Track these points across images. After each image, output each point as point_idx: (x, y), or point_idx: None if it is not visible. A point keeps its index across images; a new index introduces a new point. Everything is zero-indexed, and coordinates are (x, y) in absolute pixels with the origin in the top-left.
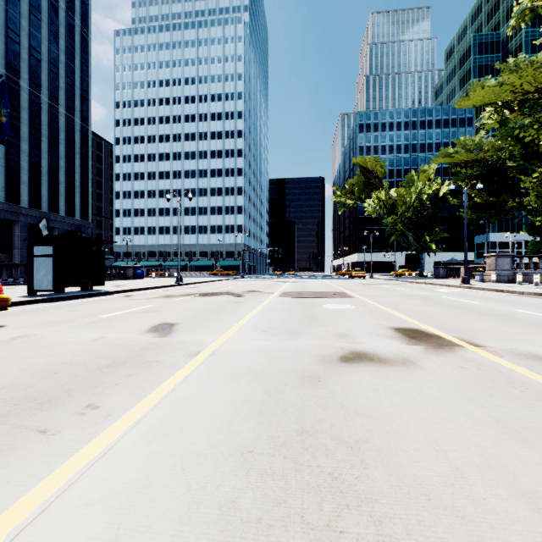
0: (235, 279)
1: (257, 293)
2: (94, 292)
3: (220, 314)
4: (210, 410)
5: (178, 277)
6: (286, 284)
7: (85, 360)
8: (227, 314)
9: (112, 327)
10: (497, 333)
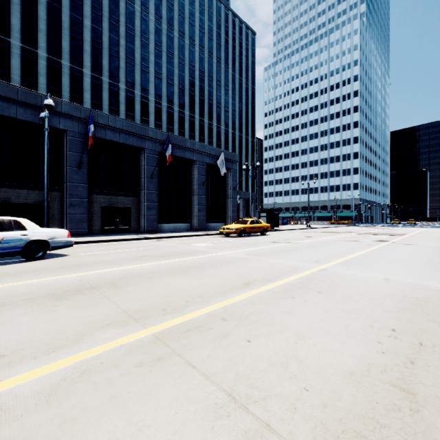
0: (346, 227)
1: (349, 232)
2: (277, 229)
3: (325, 236)
4: (319, 241)
5: (307, 224)
6: (380, 230)
7: (297, 238)
8: (328, 236)
9: (295, 236)
10: (414, 242)
